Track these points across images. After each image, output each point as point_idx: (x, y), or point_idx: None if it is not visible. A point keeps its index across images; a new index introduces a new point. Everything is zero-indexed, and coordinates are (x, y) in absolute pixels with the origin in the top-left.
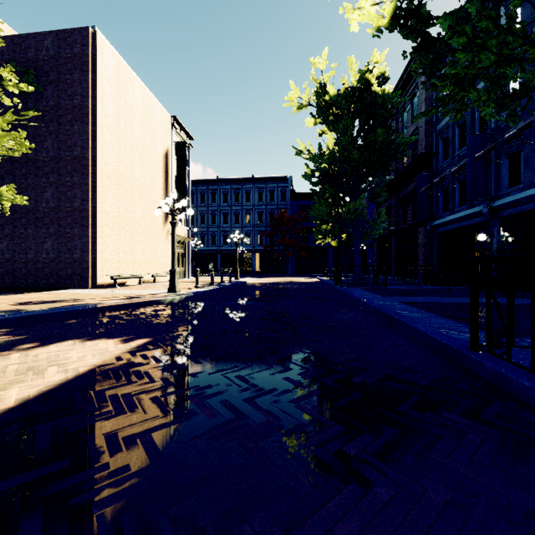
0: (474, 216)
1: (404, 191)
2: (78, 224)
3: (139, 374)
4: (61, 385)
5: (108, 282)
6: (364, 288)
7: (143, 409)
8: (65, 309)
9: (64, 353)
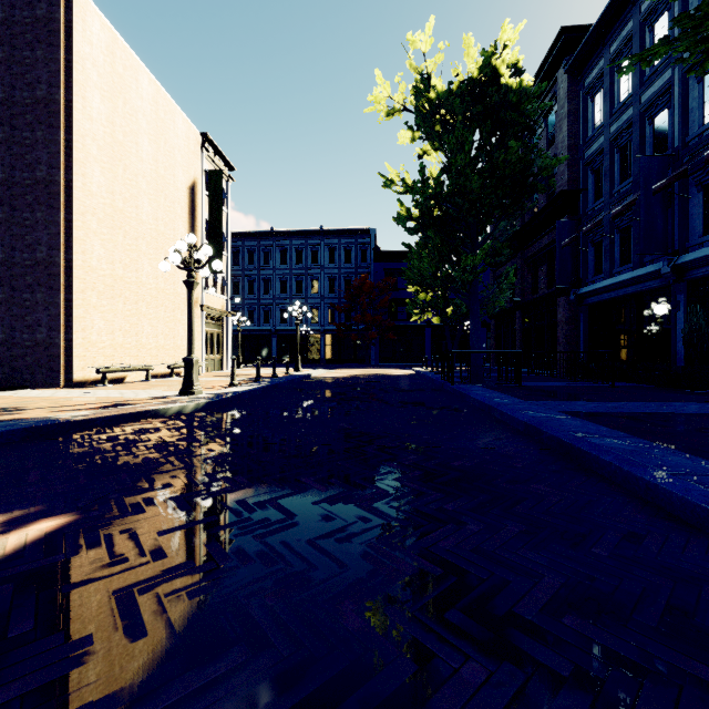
0: (646, 279)
1: (534, 247)
2: (42, 286)
3: None
4: None
5: (94, 378)
6: (488, 386)
7: None
8: None
9: None
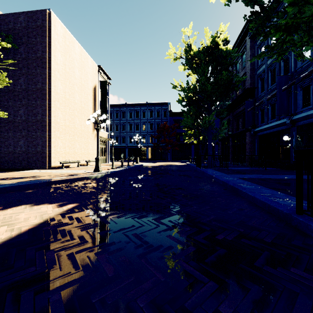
0: (280, 125)
1: (237, 111)
2: (39, 130)
3: (63, 232)
4: (4, 243)
5: (58, 165)
6: (214, 169)
7: (60, 265)
8: (26, 183)
9: (16, 215)
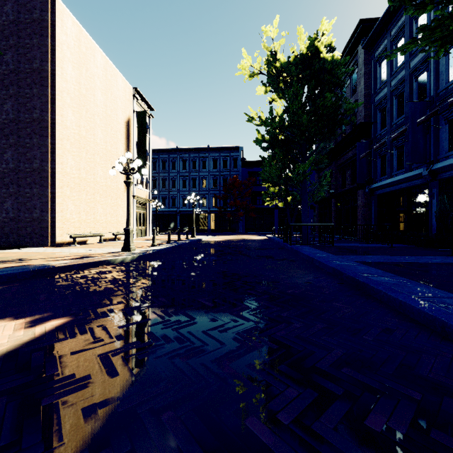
0: (413, 179)
1: (343, 158)
2: (37, 184)
3: None
4: None
5: (68, 241)
6: (313, 246)
7: None
8: None
9: None
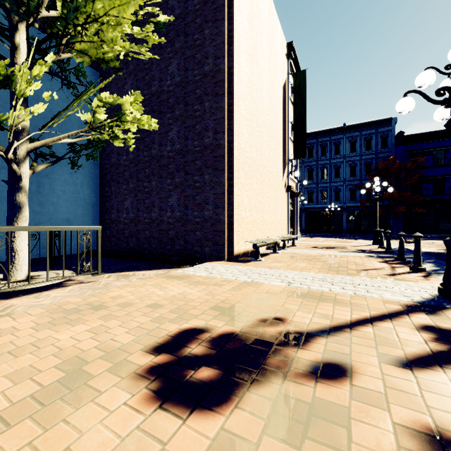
0: None
1: None
2: (209, 168)
3: None
4: None
5: (242, 251)
6: None
7: None
8: None
9: None
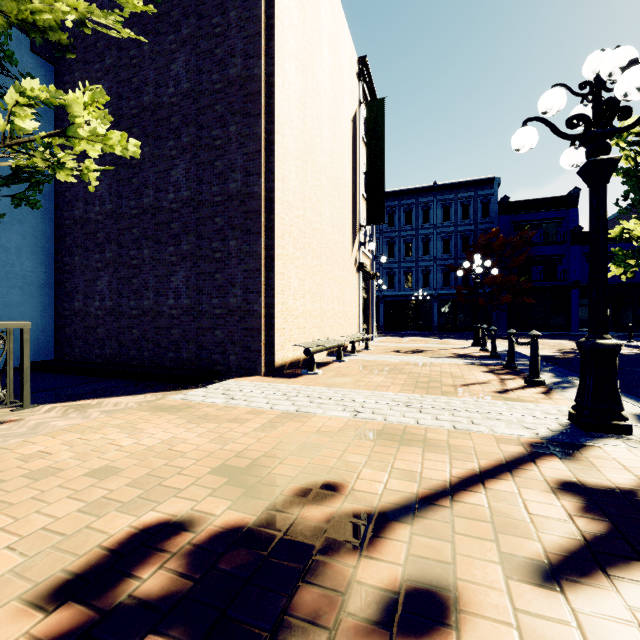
0: None
1: None
2: (236, 229)
3: None
4: None
5: (290, 359)
6: None
7: None
8: None
9: None
